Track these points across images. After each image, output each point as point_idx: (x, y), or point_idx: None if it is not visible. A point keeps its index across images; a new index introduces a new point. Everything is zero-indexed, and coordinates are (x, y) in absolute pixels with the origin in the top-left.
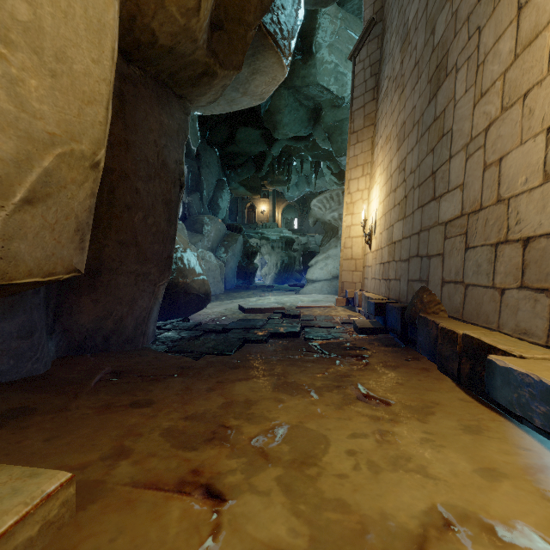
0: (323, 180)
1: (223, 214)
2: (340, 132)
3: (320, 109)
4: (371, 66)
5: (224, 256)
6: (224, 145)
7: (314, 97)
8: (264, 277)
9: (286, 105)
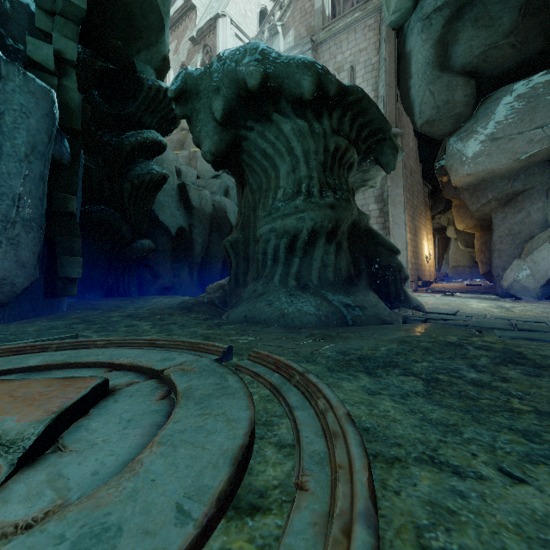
0: None
1: None
2: None
3: None
4: None
5: None
6: None
7: None
8: None
9: None
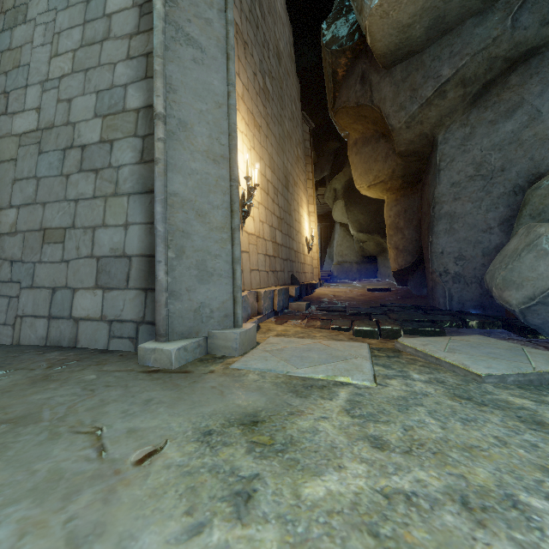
0: None
1: None
2: None
3: None
4: None
5: None
6: None
7: None
8: None
9: None
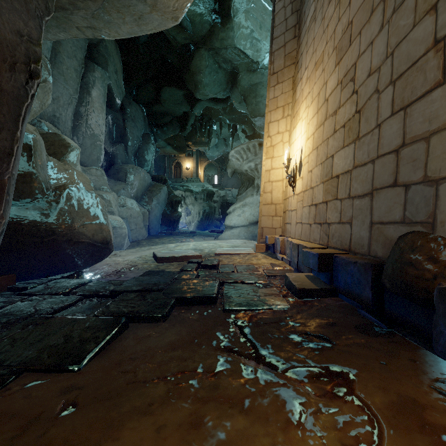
0: (239, 142)
1: (149, 166)
2: (255, 95)
3: (237, 73)
4: (292, 3)
5: (149, 204)
6: (151, 104)
7: (231, 60)
8: (188, 224)
9: (206, 66)
